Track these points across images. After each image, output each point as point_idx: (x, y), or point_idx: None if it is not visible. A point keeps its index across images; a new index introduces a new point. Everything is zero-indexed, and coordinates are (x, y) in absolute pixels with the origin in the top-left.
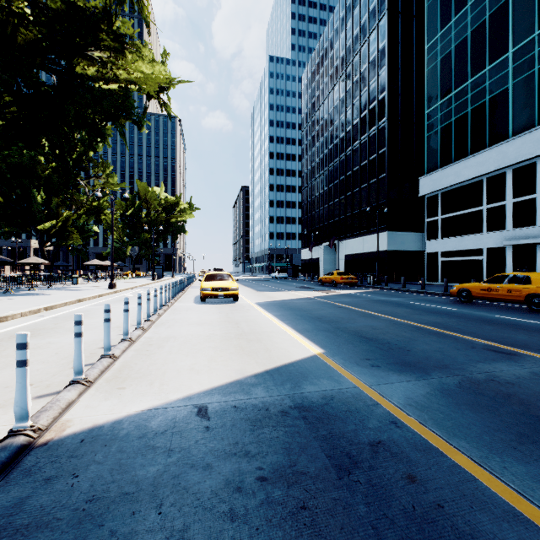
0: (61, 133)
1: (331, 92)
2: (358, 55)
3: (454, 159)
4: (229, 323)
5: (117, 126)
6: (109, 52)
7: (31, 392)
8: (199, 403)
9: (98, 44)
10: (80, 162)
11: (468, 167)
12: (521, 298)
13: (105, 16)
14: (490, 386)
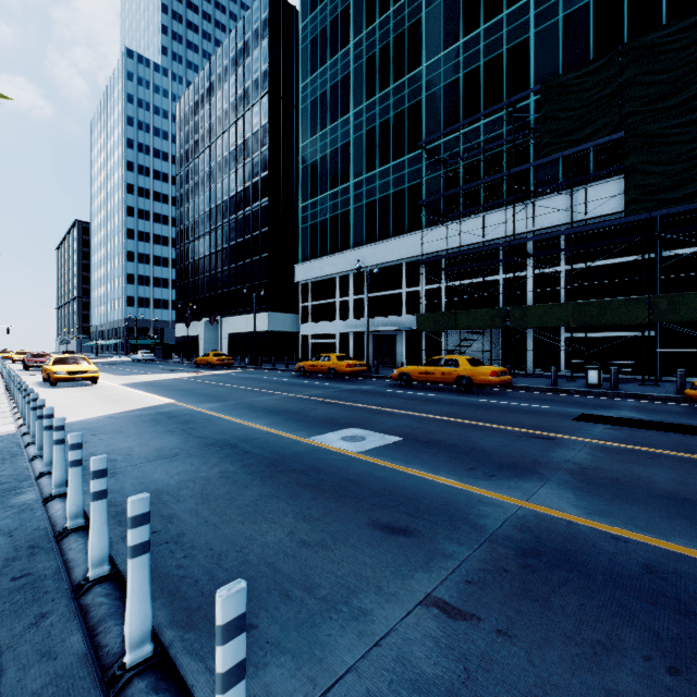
0: None
1: (213, 144)
2: (242, 119)
3: (320, 255)
4: (101, 396)
5: None
6: None
7: None
8: (108, 417)
9: None
10: None
11: (328, 265)
12: (326, 370)
13: None
14: (247, 402)
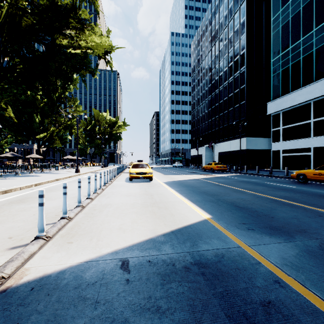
0: (47, 80)
1: (209, 52)
2: (227, 27)
3: (291, 90)
4: (146, 195)
5: (80, 75)
6: (75, 30)
7: (9, 244)
8: (123, 257)
9: (68, 25)
10: (60, 98)
11: (301, 95)
12: None
13: (73, 8)
14: None
